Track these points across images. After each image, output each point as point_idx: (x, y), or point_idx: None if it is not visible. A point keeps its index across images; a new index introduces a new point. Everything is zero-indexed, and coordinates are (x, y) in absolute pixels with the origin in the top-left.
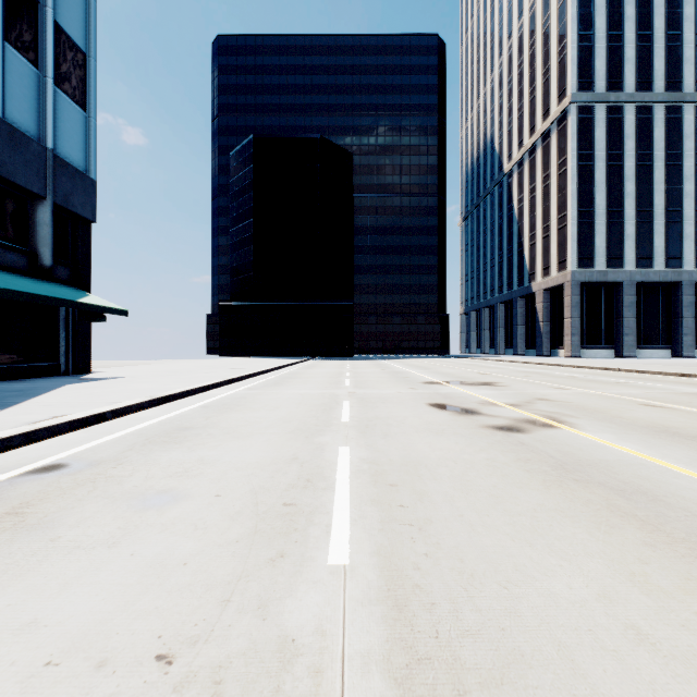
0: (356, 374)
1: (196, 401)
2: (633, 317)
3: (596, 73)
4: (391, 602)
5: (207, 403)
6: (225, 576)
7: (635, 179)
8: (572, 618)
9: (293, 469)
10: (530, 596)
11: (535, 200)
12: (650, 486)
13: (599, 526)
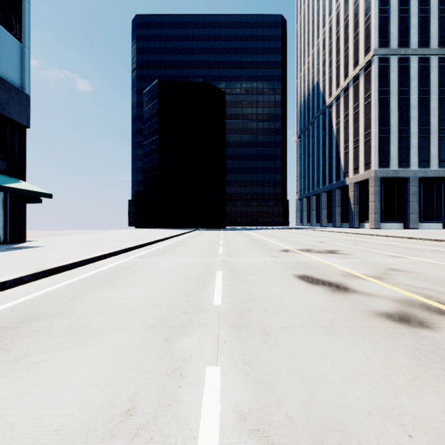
0: (228, 242)
1: (83, 272)
2: (416, 201)
3: (391, 35)
4: None
5: (91, 275)
6: None
7: (417, 107)
8: None
9: None
10: None
11: (348, 123)
12: None
13: None
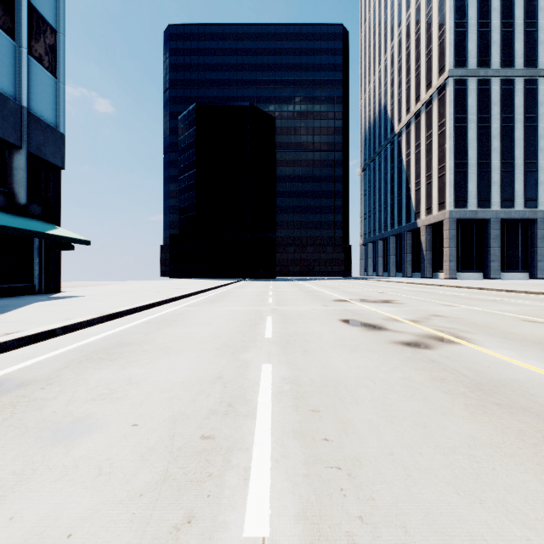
0: (278, 292)
1: (141, 317)
2: (498, 247)
3: (469, 53)
4: None
5: (150, 319)
6: None
7: (500, 137)
8: None
9: (216, 391)
10: None
11: (420, 154)
12: None
13: None
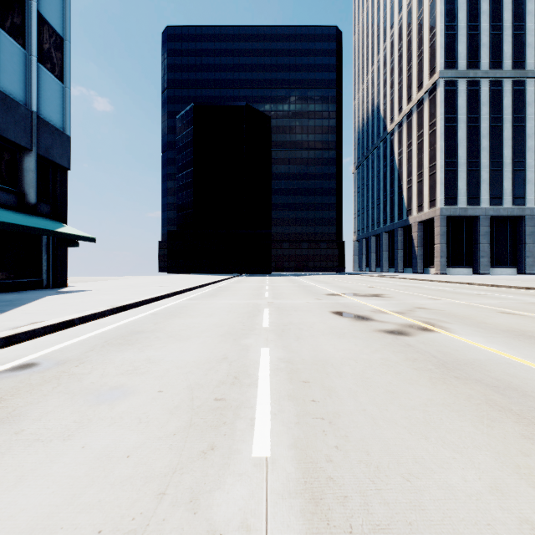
0: (274, 287)
1: (148, 309)
2: (487, 243)
3: (458, 55)
4: (308, 495)
5: (156, 311)
6: (162, 468)
7: (489, 136)
8: (471, 511)
9: (223, 368)
10: (431, 488)
11: (411, 153)
12: (519, 382)
13: (482, 420)
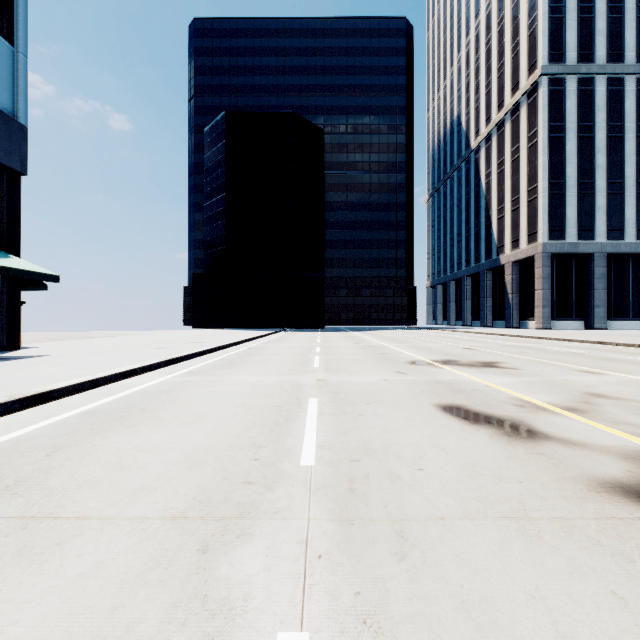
0: (327, 349)
1: (91, 399)
2: (604, 289)
3: (567, 45)
4: None
5: (101, 405)
6: None
7: (606, 150)
8: None
9: None
10: None
11: (503, 174)
12: None
13: None
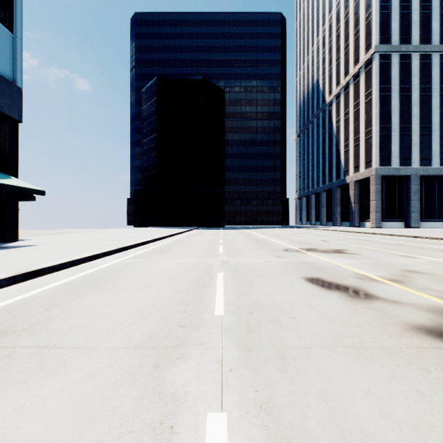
0: (228, 241)
1: (70, 274)
2: (417, 200)
3: (392, 31)
4: None
5: (78, 277)
6: None
7: (419, 104)
8: None
9: None
10: None
11: (348, 121)
12: None
13: None
